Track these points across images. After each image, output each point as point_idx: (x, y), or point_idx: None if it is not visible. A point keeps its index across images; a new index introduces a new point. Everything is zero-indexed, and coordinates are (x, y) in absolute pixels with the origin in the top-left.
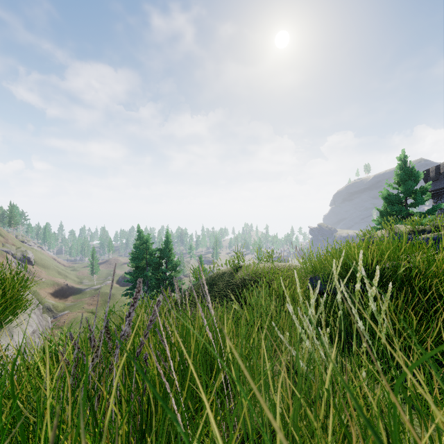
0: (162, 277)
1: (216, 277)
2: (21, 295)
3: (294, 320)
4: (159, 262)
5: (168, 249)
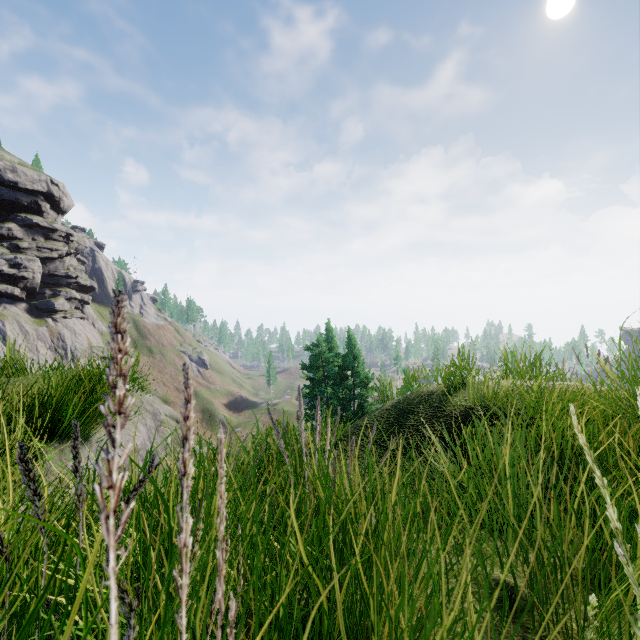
0: (350, 395)
1: (414, 398)
2: None
3: None
4: (345, 374)
5: (358, 355)
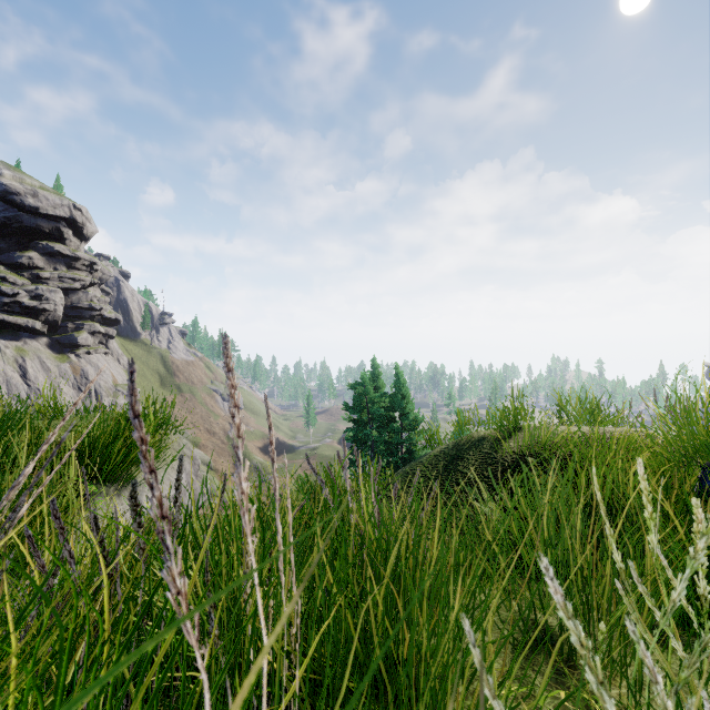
0: (397, 439)
1: (464, 444)
2: (160, 440)
3: (573, 640)
4: (392, 416)
5: (406, 395)
